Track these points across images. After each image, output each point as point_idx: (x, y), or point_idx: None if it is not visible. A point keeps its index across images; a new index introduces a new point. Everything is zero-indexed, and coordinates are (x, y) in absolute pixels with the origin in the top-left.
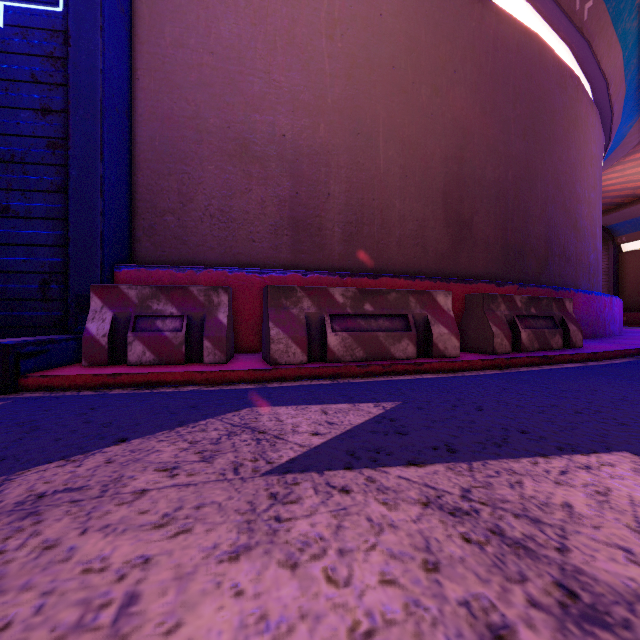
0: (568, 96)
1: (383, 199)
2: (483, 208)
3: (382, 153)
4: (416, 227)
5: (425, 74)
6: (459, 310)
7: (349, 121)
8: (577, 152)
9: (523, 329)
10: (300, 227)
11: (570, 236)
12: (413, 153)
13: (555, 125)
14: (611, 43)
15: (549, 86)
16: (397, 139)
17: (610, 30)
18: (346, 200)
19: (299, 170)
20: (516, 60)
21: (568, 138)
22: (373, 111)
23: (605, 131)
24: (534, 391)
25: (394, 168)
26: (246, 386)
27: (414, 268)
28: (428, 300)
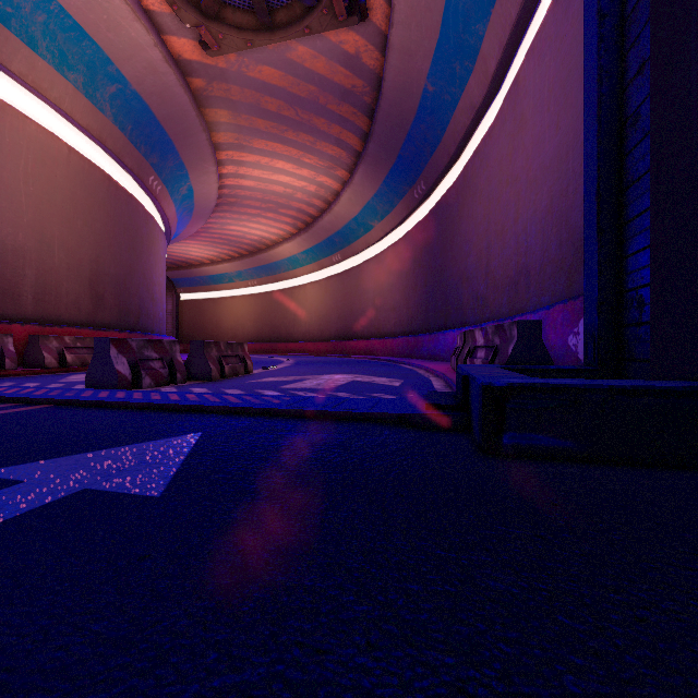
0: (150, 228)
1: (58, 281)
2: (110, 289)
3: (57, 255)
4: (76, 298)
5: (80, 213)
6: None
7: (38, 234)
8: (154, 258)
9: None
10: (7, 293)
11: (151, 304)
12: (74, 257)
13: (144, 244)
14: (170, 203)
15: (141, 223)
16: (65, 248)
17: (169, 198)
18: (36, 280)
19: (6, 259)
20: (125, 210)
21: (150, 251)
22: (52, 231)
23: (168, 236)
24: None
25: (64, 264)
26: (47, 375)
27: (74, 321)
28: None
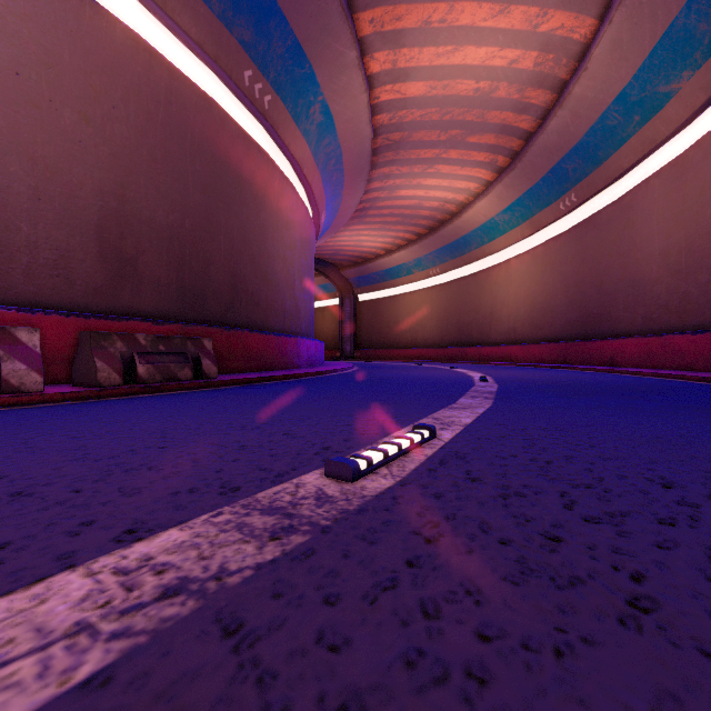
0: (258, 167)
1: None
2: (153, 249)
3: None
4: (56, 256)
5: (70, 97)
6: None
7: None
8: (268, 216)
9: (142, 364)
10: None
11: (260, 285)
12: (51, 176)
13: (242, 188)
14: (296, 135)
15: (235, 153)
16: (24, 155)
17: (293, 125)
18: None
19: None
20: (195, 120)
21: (258, 202)
22: None
23: (313, 203)
24: (45, 414)
25: (19, 187)
26: None
27: (53, 300)
28: (3, 336)
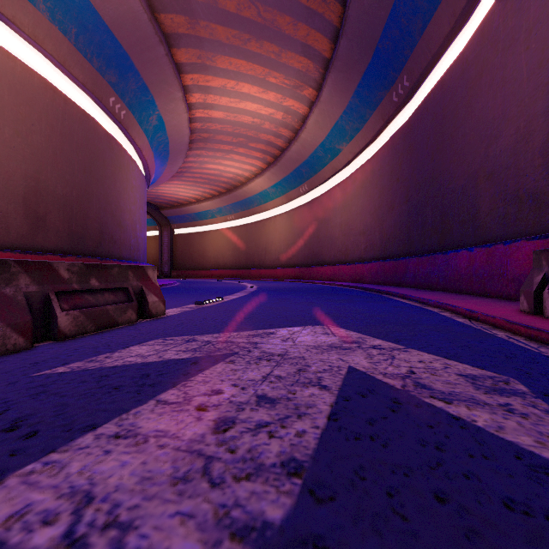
0: (115, 154)
1: None
2: (55, 210)
3: None
4: (1, 216)
5: (8, 120)
6: None
7: None
8: (121, 184)
9: None
10: None
11: (117, 230)
12: None
13: (106, 168)
14: (140, 132)
15: (102, 147)
16: None
17: (138, 127)
18: None
19: None
20: (79, 128)
21: (115, 176)
22: None
23: (147, 170)
24: None
25: None
26: None
27: None
28: None
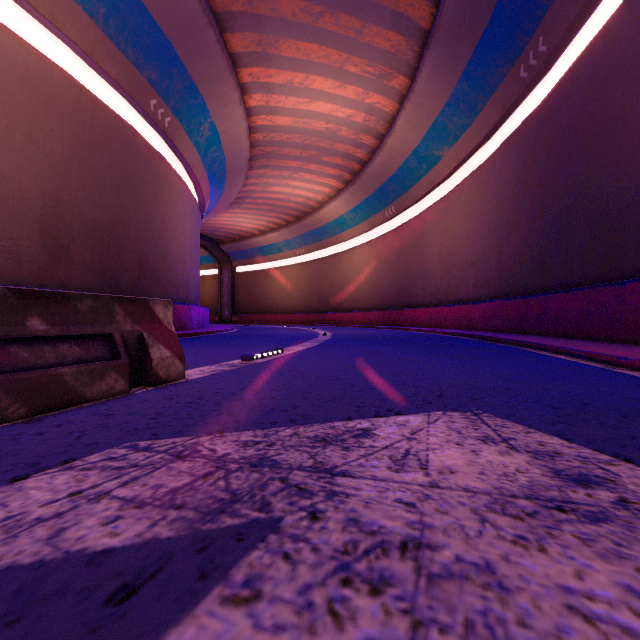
0: (159, 171)
1: None
2: (81, 238)
3: None
4: (10, 244)
5: (20, 124)
6: None
7: None
8: (167, 209)
9: None
10: None
11: (160, 264)
12: (6, 184)
13: (147, 188)
14: (189, 145)
15: (142, 161)
16: None
17: (187, 138)
18: None
19: None
20: (112, 137)
21: (159, 198)
22: None
23: (200, 194)
24: None
25: None
26: None
27: (8, 277)
28: None
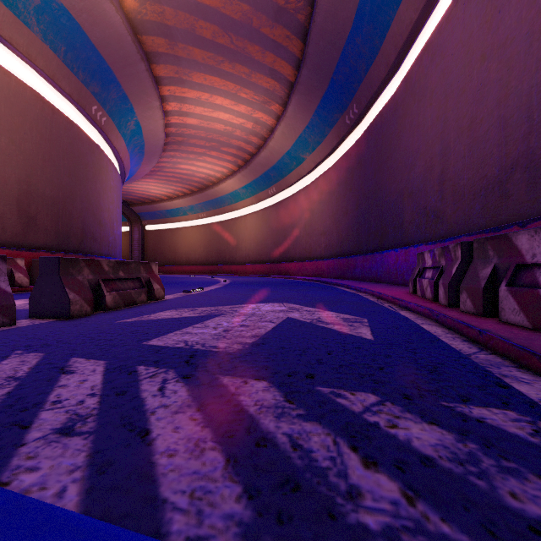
0: (96, 157)
1: None
2: (44, 211)
3: None
4: None
5: (5, 130)
6: (29, 265)
7: None
8: (101, 185)
9: None
10: None
11: (97, 228)
12: None
13: (88, 171)
14: (118, 136)
15: (84, 151)
16: None
17: (117, 131)
18: None
19: None
20: (65, 135)
21: (96, 178)
22: None
23: (123, 170)
24: None
25: None
26: None
27: None
28: (12, 262)
